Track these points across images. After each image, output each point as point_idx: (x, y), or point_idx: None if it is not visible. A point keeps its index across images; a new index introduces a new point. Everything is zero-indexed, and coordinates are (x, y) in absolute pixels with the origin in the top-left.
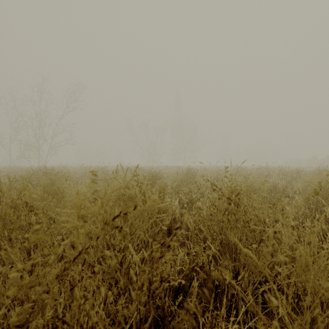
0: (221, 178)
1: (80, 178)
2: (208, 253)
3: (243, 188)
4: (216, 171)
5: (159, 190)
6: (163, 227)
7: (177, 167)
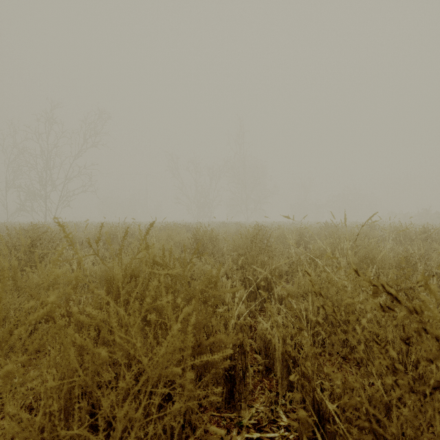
0: (305, 241)
1: (91, 241)
2: None
3: (354, 261)
4: (298, 231)
5: (204, 284)
6: (214, 429)
7: (237, 224)
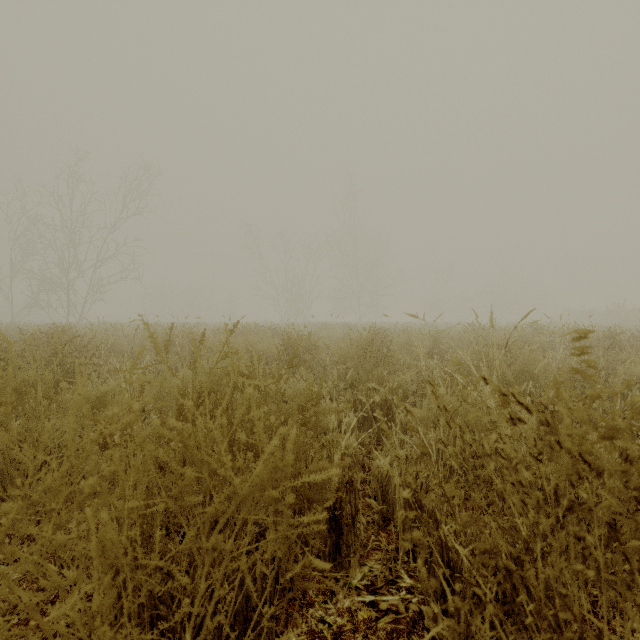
0: (442, 350)
1: (138, 350)
2: (477, 636)
3: (508, 376)
4: (432, 335)
5: (303, 401)
6: (317, 563)
7: (345, 326)
